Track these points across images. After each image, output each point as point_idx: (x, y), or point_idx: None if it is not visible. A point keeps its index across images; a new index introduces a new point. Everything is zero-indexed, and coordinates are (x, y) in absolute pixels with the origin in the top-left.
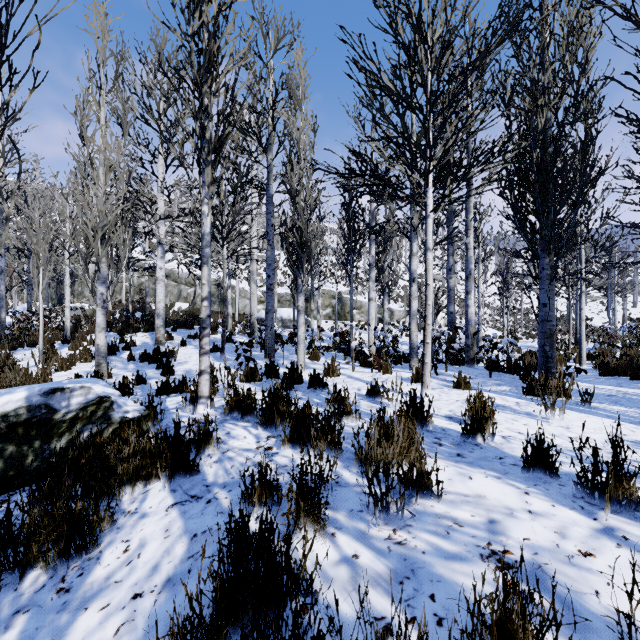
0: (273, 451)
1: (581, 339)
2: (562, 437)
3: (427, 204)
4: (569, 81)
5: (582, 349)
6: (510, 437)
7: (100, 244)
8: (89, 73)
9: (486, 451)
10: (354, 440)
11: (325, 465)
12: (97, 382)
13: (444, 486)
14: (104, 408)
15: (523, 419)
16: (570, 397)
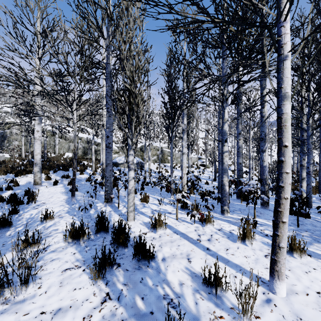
0: None
1: (320, 180)
2: None
3: (283, 42)
4: None
5: None
6: None
7: None
8: None
9: None
10: None
11: None
12: None
13: None
14: None
15: None
16: None
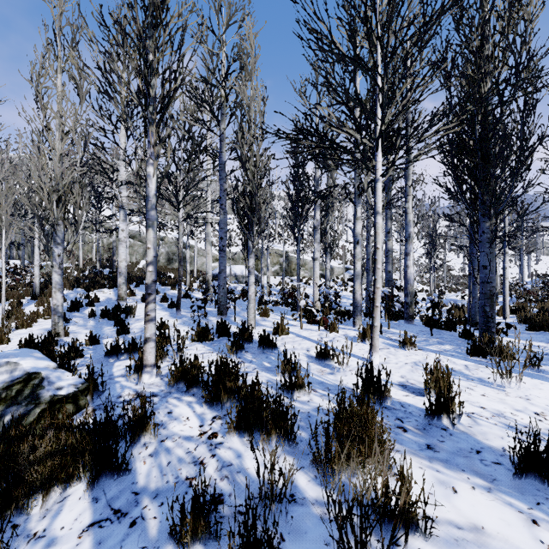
0: (217, 440)
1: (505, 295)
2: (528, 413)
3: (376, 168)
4: (511, 51)
5: (506, 304)
6: (475, 415)
7: (56, 207)
8: (46, 41)
9: (458, 440)
10: (308, 423)
11: (278, 481)
12: (29, 355)
13: (426, 507)
14: (32, 386)
15: (478, 387)
16: (514, 358)
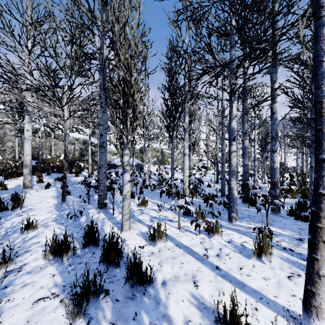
0: None
1: None
2: None
3: (324, 1)
4: None
5: None
6: None
7: None
8: None
9: None
10: None
11: None
12: None
13: None
14: None
15: None
16: None
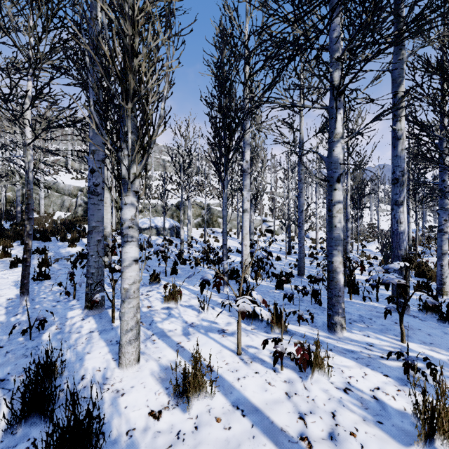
0: None
1: None
2: None
3: None
4: None
5: None
6: None
7: None
8: None
9: None
10: None
11: None
12: None
13: None
14: None
15: None
16: None
